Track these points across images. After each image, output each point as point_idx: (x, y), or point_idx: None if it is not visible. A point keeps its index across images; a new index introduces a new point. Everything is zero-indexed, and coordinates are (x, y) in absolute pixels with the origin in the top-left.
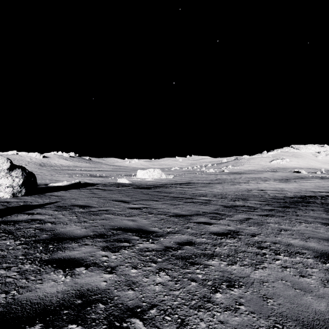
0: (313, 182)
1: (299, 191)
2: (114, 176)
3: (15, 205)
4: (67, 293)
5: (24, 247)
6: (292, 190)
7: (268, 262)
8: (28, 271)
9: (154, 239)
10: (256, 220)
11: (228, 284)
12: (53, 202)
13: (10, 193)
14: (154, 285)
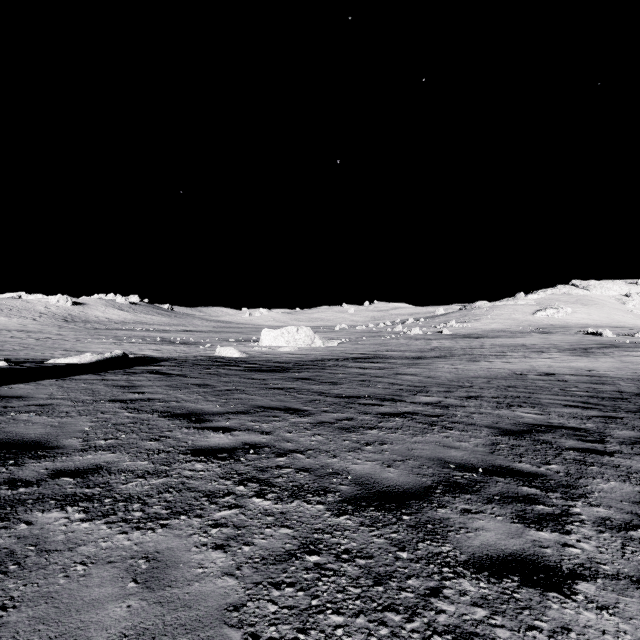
0: None
1: (639, 377)
2: (214, 341)
3: None
4: None
5: None
6: (619, 375)
7: None
8: None
9: None
10: None
11: None
12: None
13: None
14: None
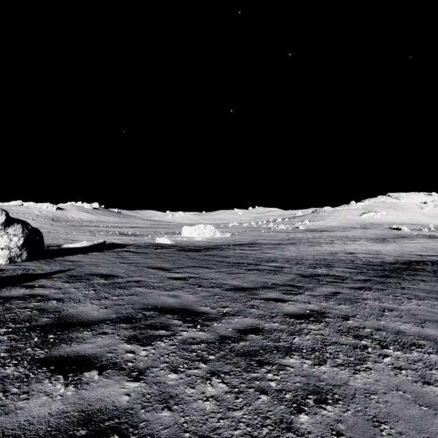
0: (419, 242)
1: (402, 254)
2: (152, 234)
3: (10, 274)
4: (65, 417)
5: (11, 338)
6: (391, 254)
7: (372, 360)
8: (10, 378)
9: (205, 325)
10: (348, 295)
11: (317, 398)
12: (65, 270)
13: (5, 257)
14: (204, 401)
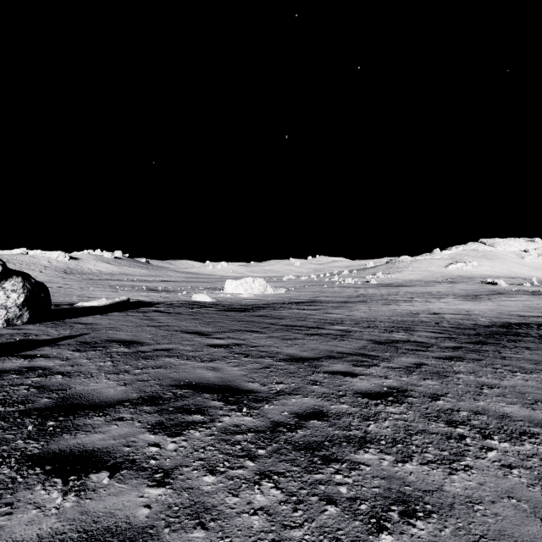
0: (519, 300)
1: (499, 315)
2: (188, 289)
3: (6, 340)
4: (60, 541)
5: None
6: (486, 314)
7: (472, 455)
8: None
9: (253, 407)
10: (435, 367)
11: (403, 510)
12: (76, 335)
13: (1, 319)
14: (251, 515)
